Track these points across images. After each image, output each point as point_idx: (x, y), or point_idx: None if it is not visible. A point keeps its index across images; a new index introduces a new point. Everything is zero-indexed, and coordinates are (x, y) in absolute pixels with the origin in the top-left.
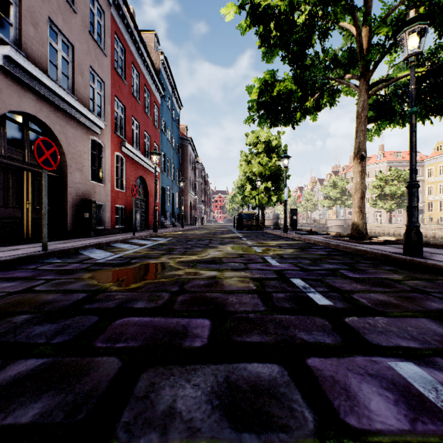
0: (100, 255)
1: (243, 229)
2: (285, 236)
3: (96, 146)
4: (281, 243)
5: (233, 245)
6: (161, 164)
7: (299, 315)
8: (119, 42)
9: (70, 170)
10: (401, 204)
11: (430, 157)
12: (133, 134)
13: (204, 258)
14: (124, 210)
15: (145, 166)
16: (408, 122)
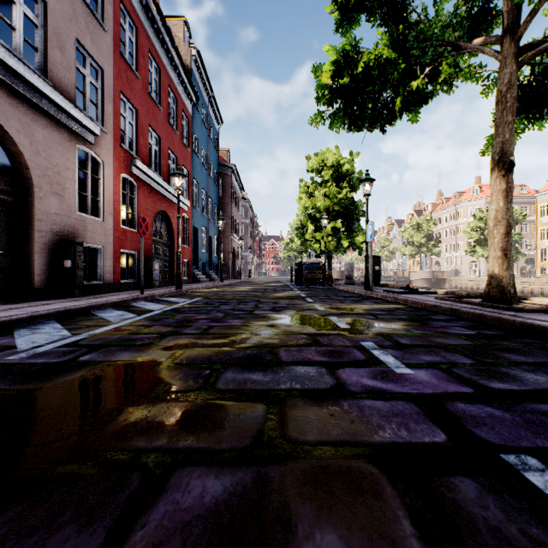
0: (39, 337)
1: (304, 284)
2: (369, 295)
3: (88, 161)
4: (372, 309)
5: (295, 312)
6: (193, 196)
7: None
8: (128, 17)
9: (39, 193)
10: None
11: (543, 191)
12: (151, 151)
13: (240, 348)
14: (136, 258)
15: (169, 197)
16: None
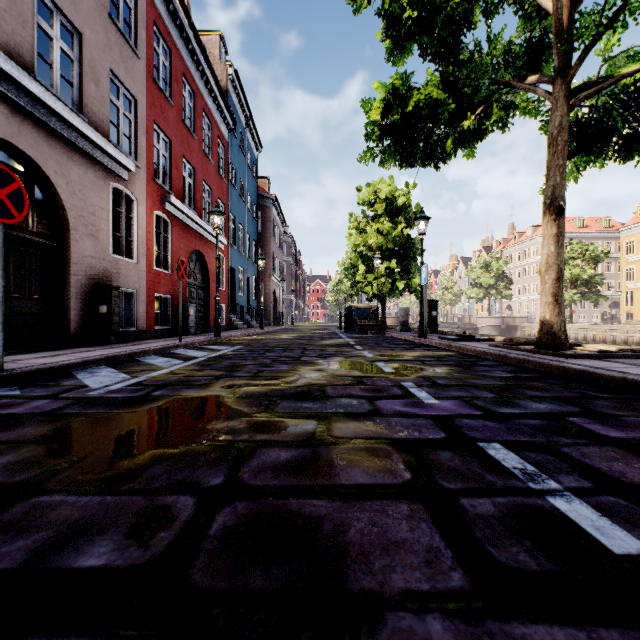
0: (103, 379)
1: (354, 331)
2: (423, 342)
3: (122, 199)
4: (422, 356)
5: (342, 359)
6: (230, 233)
7: (596, 627)
8: (161, 39)
9: (74, 236)
10: (587, 294)
11: (629, 225)
12: (185, 185)
13: (292, 386)
14: (170, 302)
15: (204, 235)
16: (637, 151)
